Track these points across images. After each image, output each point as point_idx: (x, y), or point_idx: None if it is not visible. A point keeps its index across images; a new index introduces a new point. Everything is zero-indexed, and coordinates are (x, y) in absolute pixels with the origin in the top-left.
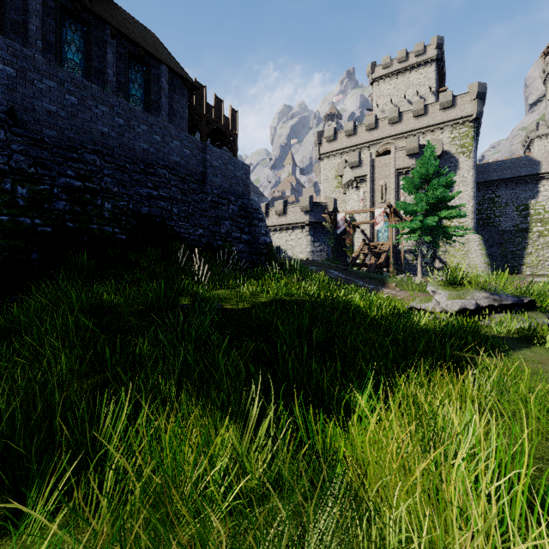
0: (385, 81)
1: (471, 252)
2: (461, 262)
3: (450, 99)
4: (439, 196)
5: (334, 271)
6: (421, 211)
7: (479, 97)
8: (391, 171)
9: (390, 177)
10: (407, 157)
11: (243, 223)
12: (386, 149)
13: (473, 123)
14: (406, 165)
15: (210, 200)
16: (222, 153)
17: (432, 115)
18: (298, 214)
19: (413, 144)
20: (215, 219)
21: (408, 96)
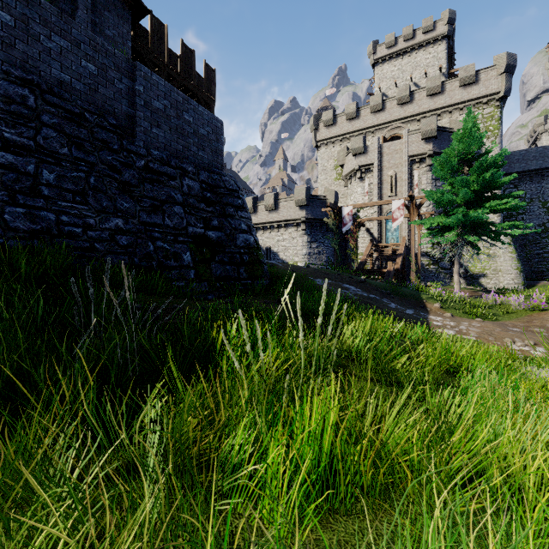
0: (389, 61)
1: (498, 255)
2: (487, 267)
3: (473, 74)
4: (488, 181)
5: (348, 285)
6: (460, 202)
7: (507, 70)
8: (403, 158)
9: (402, 166)
10: (423, 141)
11: (209, 211)
12: (394, 135)
13: (500, 102)
14: (421, 151)
15: (143, 166)
16: (171, 88)
17: (450, 93)
18: (291, 209)
19: (430, 125)
20: (153, 201)
21: (415, 78)
